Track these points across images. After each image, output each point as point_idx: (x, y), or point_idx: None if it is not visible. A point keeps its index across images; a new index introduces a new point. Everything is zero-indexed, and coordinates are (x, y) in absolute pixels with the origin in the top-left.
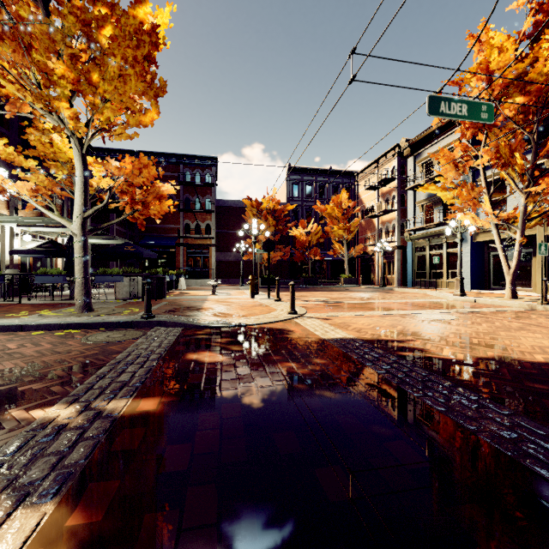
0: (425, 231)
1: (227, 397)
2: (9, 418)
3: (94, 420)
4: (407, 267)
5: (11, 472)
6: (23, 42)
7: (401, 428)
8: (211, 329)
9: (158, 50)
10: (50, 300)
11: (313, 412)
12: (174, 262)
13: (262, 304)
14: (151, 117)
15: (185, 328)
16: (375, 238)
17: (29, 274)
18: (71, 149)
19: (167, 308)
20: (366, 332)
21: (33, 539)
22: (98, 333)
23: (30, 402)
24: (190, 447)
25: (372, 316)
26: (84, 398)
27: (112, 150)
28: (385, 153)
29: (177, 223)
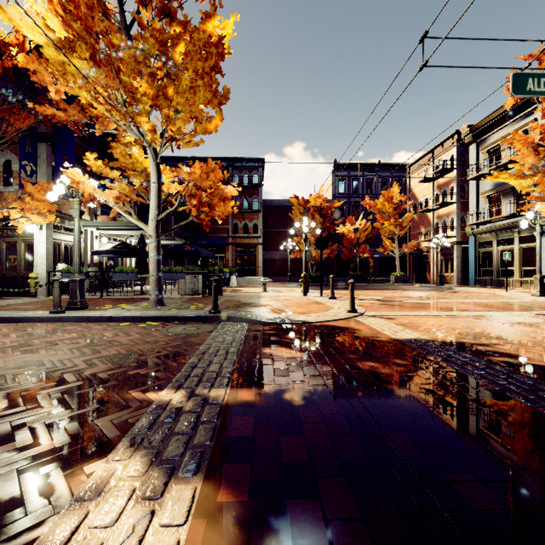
0: (491, 224)
1: (319, 393)
2: (131, 398)
3: (204, 406)
4: (467, 264)
5: (152, 446)
6: (114, 67)
7: (528, 440)
8: (276, 325)
9: (223, 59)
10: (125, 295)
11: (416, 414)
12: (224, 260)
13: (317, 301)
14: (215, 123)
15: (251, 324)
16: (429, 233)
17: (108, 271)
18: (146, 159)
19: (228, 304)
20: (441, 333)
21: (194, 509)
22: (174, 325)
23: (142, 385)
24: (302, 439)
25: (440, 316)
26: (187, 385)
27: (169, 158)
28: (442, 141)
29: (227, 223)
